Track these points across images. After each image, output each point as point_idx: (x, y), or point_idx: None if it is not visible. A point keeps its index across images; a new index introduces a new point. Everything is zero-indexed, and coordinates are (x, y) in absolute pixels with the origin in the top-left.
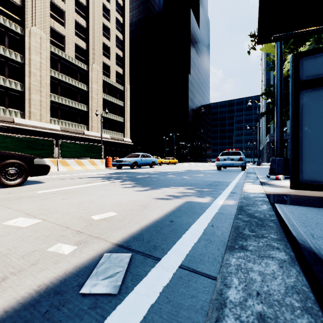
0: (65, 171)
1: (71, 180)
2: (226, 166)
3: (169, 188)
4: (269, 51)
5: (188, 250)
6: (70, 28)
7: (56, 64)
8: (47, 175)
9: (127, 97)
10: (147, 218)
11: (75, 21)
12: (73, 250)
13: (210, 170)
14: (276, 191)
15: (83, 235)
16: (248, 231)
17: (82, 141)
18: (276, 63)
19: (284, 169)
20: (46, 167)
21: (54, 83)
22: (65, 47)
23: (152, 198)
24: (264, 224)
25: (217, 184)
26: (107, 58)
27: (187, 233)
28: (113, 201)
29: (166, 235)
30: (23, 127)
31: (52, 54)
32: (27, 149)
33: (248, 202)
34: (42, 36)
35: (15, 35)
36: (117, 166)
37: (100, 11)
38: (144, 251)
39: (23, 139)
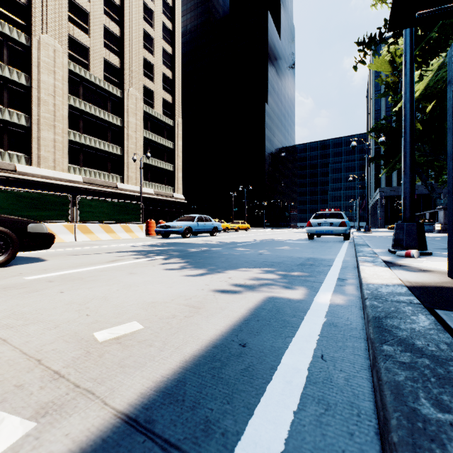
0: (85, 242)
1: (89, 257)
2: (321, 234)
3: (239, 271)
4: (381, 69)
5: (282, 439)
6: (97, 36)
7: (76, 88)
8: (56, 248)
9: (178, 135)
10: (198, 336)
11: (105, 28)
12: (22, 437)
13: (298, 240)
14: (420, 280)
15: (60, 386)
16: (430, 408)
17: (113, 197)
18: (404, 76)
19: (418, 241)
20: (48, 236)
21: (74, 114)
22: (90, 63)
23: (209, 290)
24: (452, 376)
25: (312, 263)
26: (150, 80)
27: (275, 379)
28: (144, 296)
29: (233, 387)
30: (29, 178)
31: (71, 74)
32: (29, 209)
33: (385, 307)
34: (57, 47)
35: (18, 46)
36: (163, 234)
37: (139, 14)
38: (181, 442)
39: (23, 194)
